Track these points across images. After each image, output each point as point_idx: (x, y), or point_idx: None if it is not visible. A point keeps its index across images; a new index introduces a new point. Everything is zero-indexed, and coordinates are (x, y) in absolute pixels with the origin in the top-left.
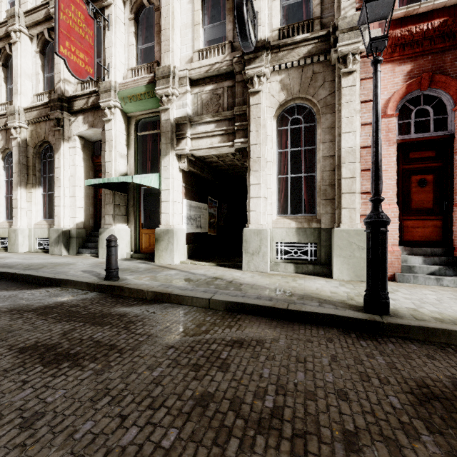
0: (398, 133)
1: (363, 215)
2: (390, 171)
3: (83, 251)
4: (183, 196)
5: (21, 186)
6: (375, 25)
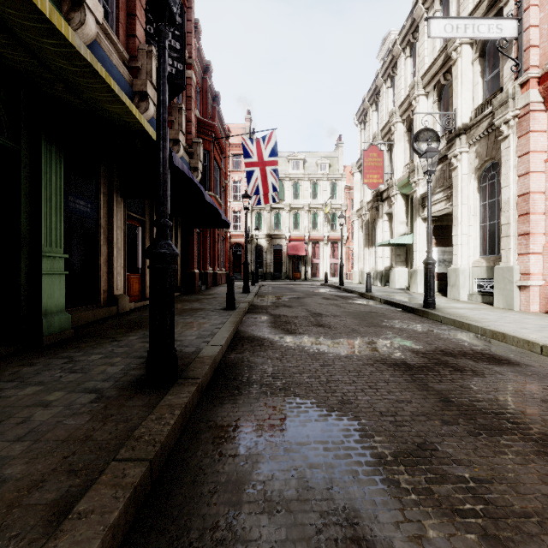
0: None
1: (520, 254)
2: None
3: (387, 284)
4: (433, 245)
5: (366, 247)
6: (527, 87)
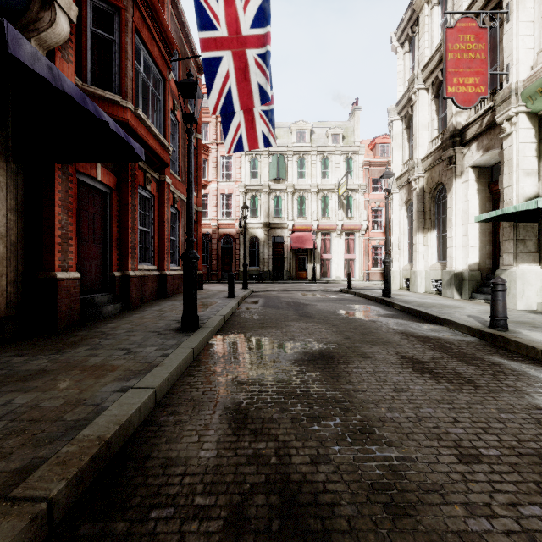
0: None
1: None
2: None
3: (476, 296)
4: None
5: (419, 231)
6: None
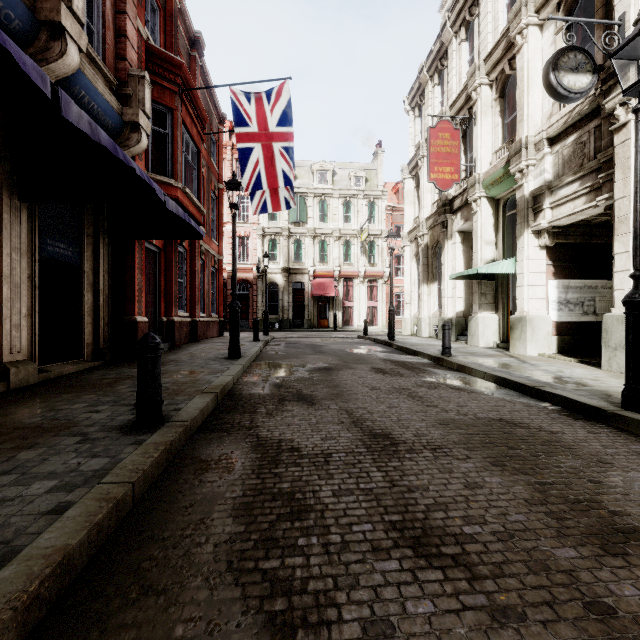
0: None
1: None
2: None
3: (460, 338)
4: (551, 276)
5: (424, 282)
6: None
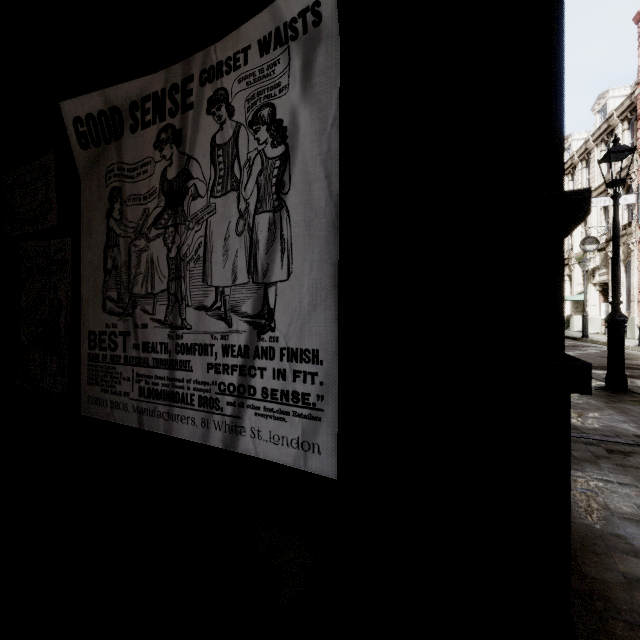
0: None
1: (639, 311)
2: None
3: (568, 328)
4: (602, 301)
5: None
6: None
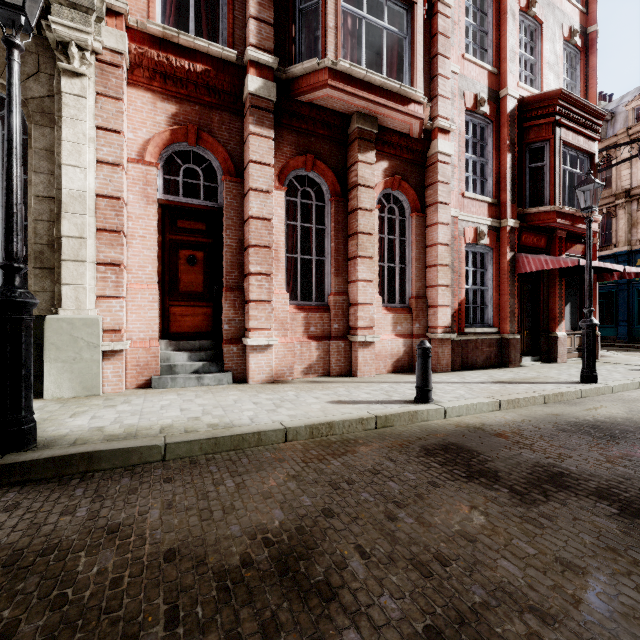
0: (165, 191)
1: (102, 296)
2: (150, 239)
3: None
4: None
5: None
6: (120, 25)
